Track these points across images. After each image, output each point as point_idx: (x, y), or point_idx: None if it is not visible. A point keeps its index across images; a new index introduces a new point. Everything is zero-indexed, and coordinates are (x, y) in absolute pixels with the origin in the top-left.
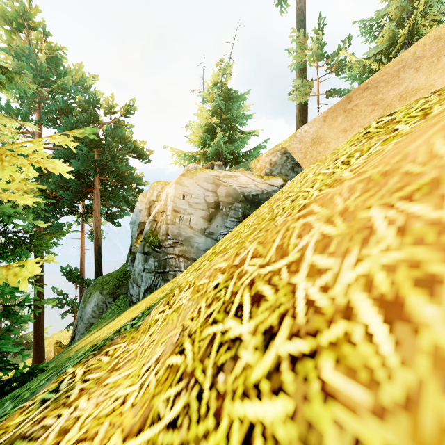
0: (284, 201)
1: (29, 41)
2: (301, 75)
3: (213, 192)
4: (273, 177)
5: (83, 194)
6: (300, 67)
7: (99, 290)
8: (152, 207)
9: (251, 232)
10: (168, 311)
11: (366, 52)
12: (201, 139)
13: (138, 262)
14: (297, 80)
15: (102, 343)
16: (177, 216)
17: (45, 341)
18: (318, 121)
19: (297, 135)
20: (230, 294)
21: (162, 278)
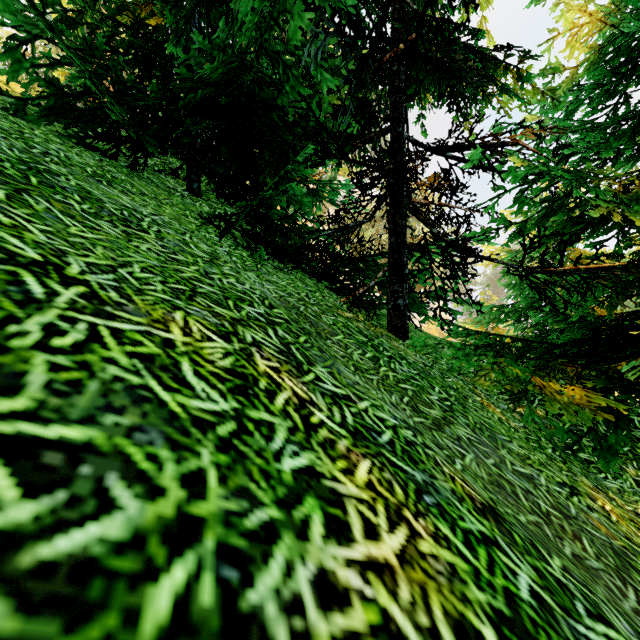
0: None
1: None
2: None
3: None
4: None
5: None
6: None
7: None
8: None
9: None
10: None
11: None
12: None
13: None
14: None
15: None
16: None
17: None
18: None
19: None
20: None
21: None
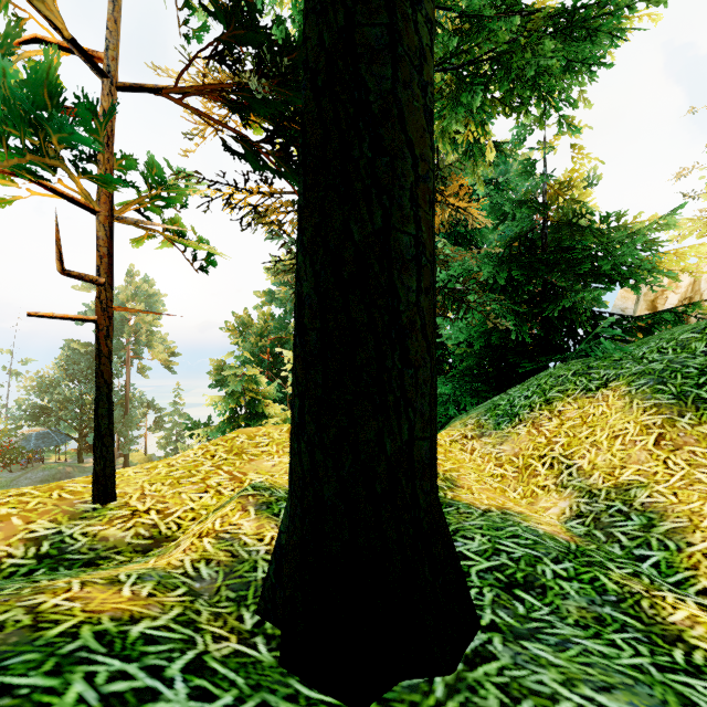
0: None
1: None
2: None
3: None
4: None
5: None
6: None
7: None
8: (660, 299)
9: None
10: None
11: None
12: None
13: None
14: None
15: None
16: None
17: None
18: None
19: None
20: None
21: None
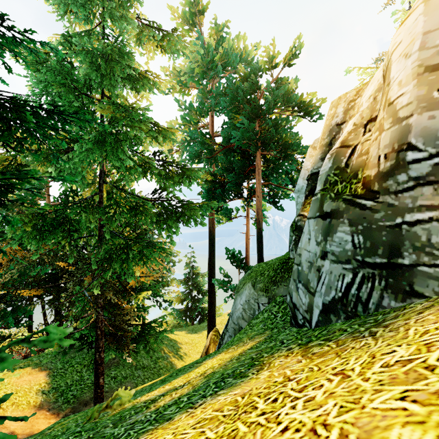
0: None
1: (200, 30)
2: None
3: None
4: None
5: (245, 174)
6: None
7: (251, 282)
8: (334, 138)
9: None
10: None
11: None
12: None
13: (306, 238)
14: None
15: None
16: None
17: (219, 318)
18: None
19: None
20: None
21: (384, 284)
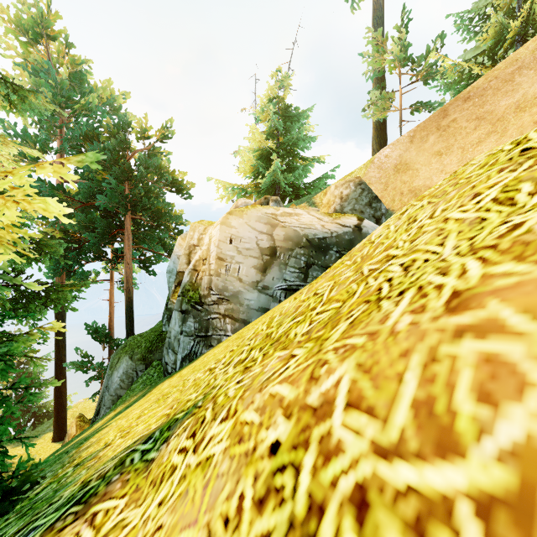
0: (383, 263)
1: (48, 54)
2: (378, 85)
3: (267, 235)
4: (345, 215)
5: (111, 236)
6: (377, 75)
7: (129, 355)
8: (192, 253)
9: (332, 319)
10: (191, 457)
11: (461, 55)
12: (253, 168)
13: (174, 322)
14: (374, 91)
15: (94, 488)
16: (223, 265)
17: (68, 412)
18: (403, 142)
19: (376, 160)
20: (306, 502)
21: (204, 343)
